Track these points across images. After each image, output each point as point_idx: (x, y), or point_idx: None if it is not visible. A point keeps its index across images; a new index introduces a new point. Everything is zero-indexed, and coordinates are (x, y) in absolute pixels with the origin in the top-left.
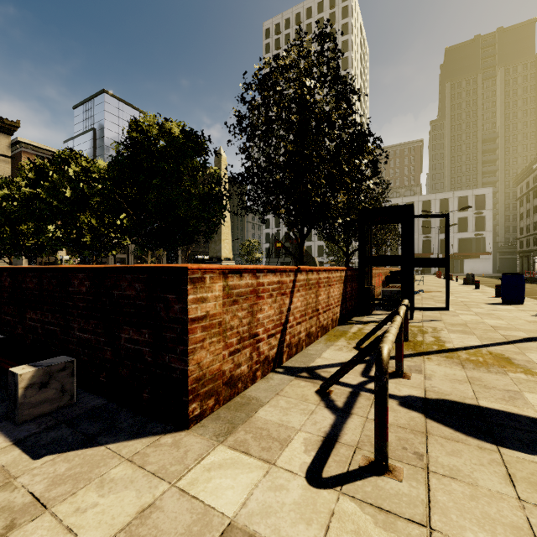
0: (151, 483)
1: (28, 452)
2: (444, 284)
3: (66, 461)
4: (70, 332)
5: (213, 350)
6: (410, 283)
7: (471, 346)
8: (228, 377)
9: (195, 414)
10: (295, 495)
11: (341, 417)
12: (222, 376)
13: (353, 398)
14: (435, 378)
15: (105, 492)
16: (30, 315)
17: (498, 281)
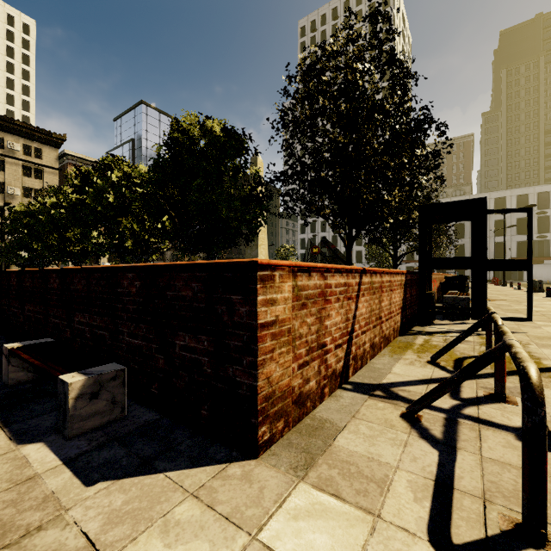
0: (226, 532)
1: (80, 476)
2: (505, 291)
3: (122, 490)
4: (119, 337)
5: (282, 362)
6: (483, 288)
7: None
8: (297, 394)
9: (265, 440)
10: None
11: (445, 452)
12: (291, 393)
13: (452, 427)
14: (550, 405)
15: (171, 541)
16: (78, 318)
17: None
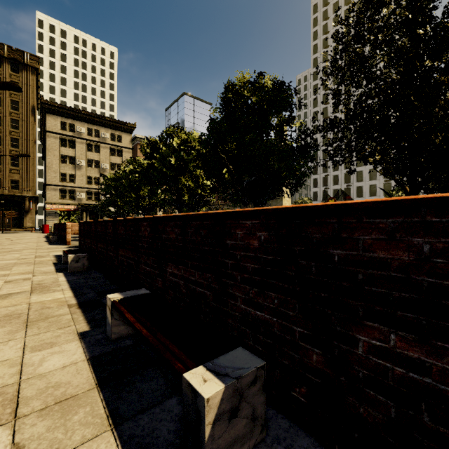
0: None
1: None
2: None
3: None
4: (228, 301)
5: None
6: None
7: None
8: None
9: None
10: None
11: None
12: None
13: None
14: None
15: None
16: (171, 269)
17: None
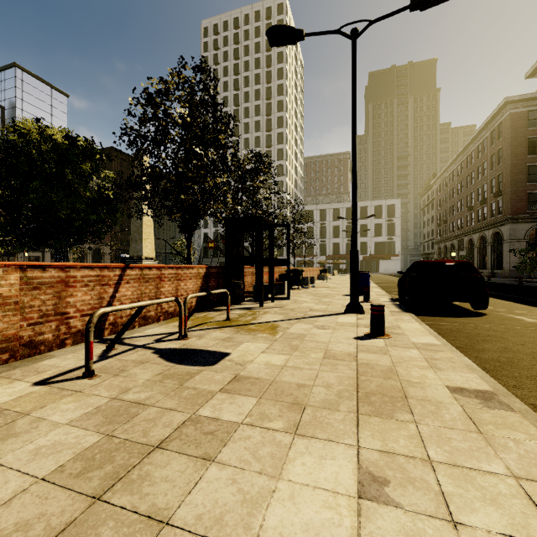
0: None
1: None
2: (346, 281)
3: None
4: None
5: (8, 320)
6: (260, 278)
7: (267, 322)
8: (27, 341)
9: None
10: (17, 389)
11: (101, 360)
12: (20, 339)
13: (126, 351)
14: (204, 339)
15: None
16: None
17: (393, 279)
